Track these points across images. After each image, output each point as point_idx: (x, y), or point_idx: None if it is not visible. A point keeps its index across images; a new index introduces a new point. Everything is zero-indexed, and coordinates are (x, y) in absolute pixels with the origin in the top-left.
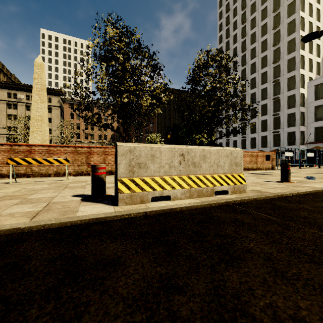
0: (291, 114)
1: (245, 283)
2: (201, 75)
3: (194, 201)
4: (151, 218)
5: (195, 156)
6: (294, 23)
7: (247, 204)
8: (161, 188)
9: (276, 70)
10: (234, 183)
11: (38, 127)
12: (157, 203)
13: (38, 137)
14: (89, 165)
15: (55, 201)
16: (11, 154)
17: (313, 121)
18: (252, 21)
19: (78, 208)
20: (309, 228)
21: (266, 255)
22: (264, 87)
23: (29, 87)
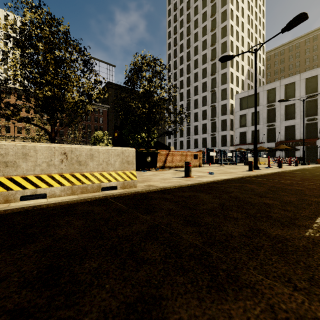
0: (224, 120)
1: (0, 261)
2: (135, 77)
3: (72, 197)
4: None
5: (80, 155)
6: (226, 44)
7: (124, 197)
8: (34, 186)
9: (213, 81)
10: (124, 180)
11: None
12: (27, 202)
13: None
14: None
15: None
16: None
17: (238, 127)
18: (195, 36)
19: None
20: (138, 212)
21: (62, 236)
22: (204, 95)
23: None
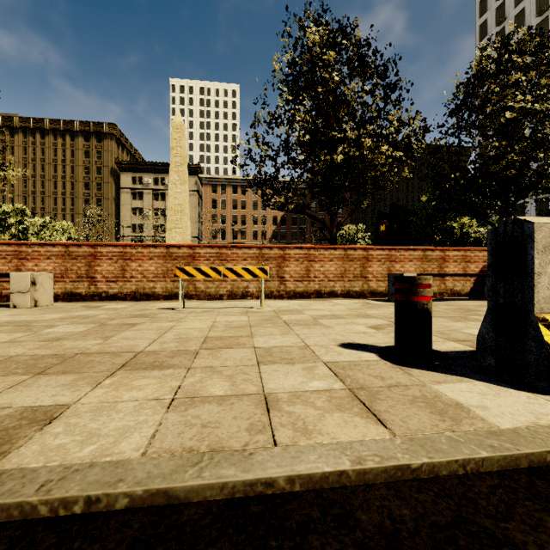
0: None
1: None
2: (494, 89)
3: None
4: None
5: None
6: None
7: None
8: None
9: None
10: None
11: (177, 223)
12: None
13: (177, 237)
14: (282, 280)
15: (328, 359)
16: (167, 261)
17: None
18: None
19: (440, 392)
20: None
21: None
22: None
23: (157, 166)
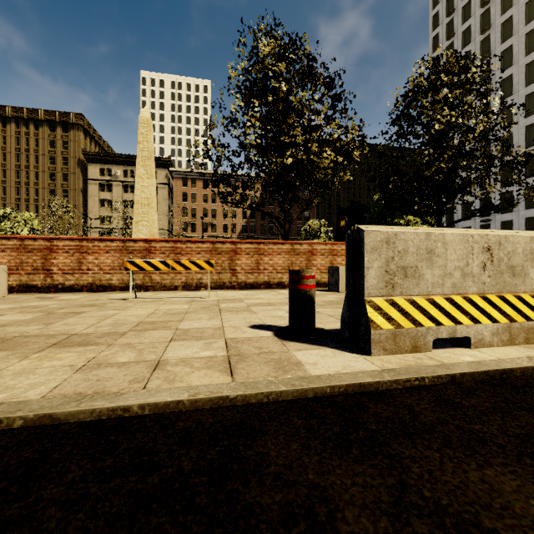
0: None
1: None
2: (425, 104)
3: (529, 352)
4: (480, 393)
5: (513, 253)
6: None
7: None
8: (450, 321)
9: None
10: None
11: (144, 216)
12: (449, 353)
13: (143, 229)
14: (234, 272)
15: (231, 336)
16: (123, 254)
17: None
18: None
19: (294, 356)
20: None
21: None
22: (532, 121)
23: (127, 158)
